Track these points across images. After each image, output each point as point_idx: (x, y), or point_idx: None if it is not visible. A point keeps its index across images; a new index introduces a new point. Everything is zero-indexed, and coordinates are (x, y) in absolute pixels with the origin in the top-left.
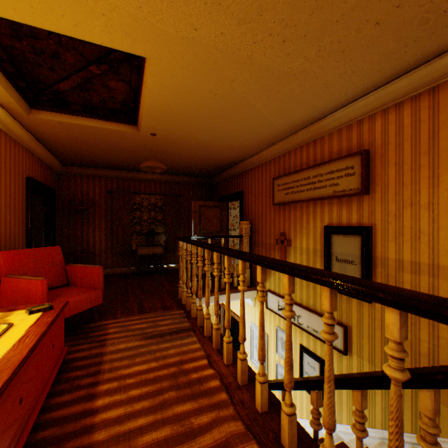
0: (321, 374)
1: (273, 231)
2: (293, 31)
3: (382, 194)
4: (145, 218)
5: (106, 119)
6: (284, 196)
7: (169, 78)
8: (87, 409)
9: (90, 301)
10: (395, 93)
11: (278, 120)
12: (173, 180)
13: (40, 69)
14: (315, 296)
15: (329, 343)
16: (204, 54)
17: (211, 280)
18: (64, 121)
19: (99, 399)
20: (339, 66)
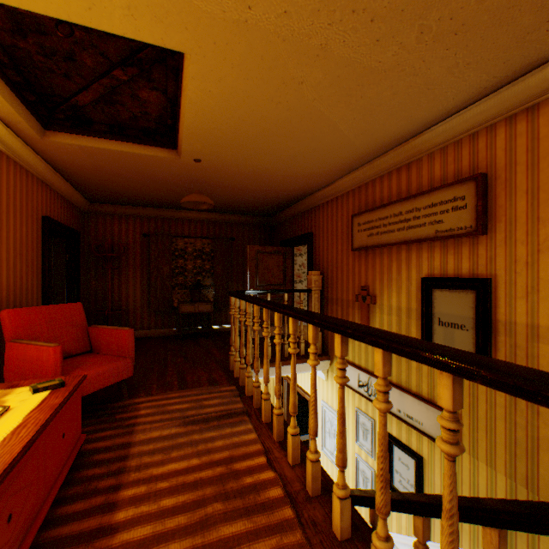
0: (418, 476)
1: (351, 284)
2: (386, 3)
3: (507, 234)
4: (190, 268)
5: (138, 142)
6: (367, 238)
7: (216, 82)
8: (104, 526)
9: (117, 373)
10: (526, 93)
11: (359, 137)
12: (224, 220)
13: (53, 77)
14: (409, 371)
15: (450, 458)
16: (261, 45)
17: (272, 346)
18: (85, 145)
19: (121, 510)
20: (449, 55)
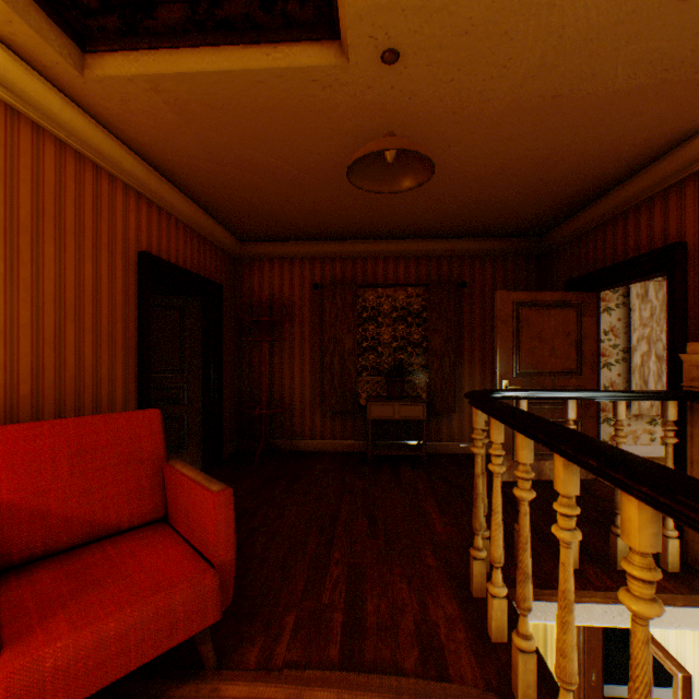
0: None
1: None
2: None
3: None
4: (386, 339)
5: (253, 37)
6: None
7: None
8: None
9: (166, 626)
10: None
11: None
12: (444, 252)
13: None
14: None
15: None
16: None
17: None
18: (155, 73)
19: None
20: None
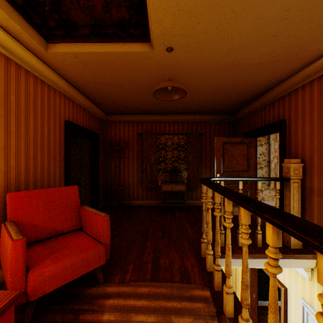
0: None
1: None
2: None
3: None
4: (169, 157)
5: (116, 40)
6: None
7: None
8: None
9: (86, 264)
10: None
11: None
12: (194, 120)
13: None
14: None
15: None
16: None
17: None
18: (76, 52)
19: None
20: None
